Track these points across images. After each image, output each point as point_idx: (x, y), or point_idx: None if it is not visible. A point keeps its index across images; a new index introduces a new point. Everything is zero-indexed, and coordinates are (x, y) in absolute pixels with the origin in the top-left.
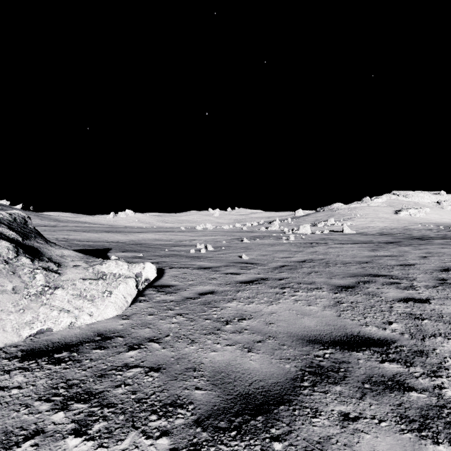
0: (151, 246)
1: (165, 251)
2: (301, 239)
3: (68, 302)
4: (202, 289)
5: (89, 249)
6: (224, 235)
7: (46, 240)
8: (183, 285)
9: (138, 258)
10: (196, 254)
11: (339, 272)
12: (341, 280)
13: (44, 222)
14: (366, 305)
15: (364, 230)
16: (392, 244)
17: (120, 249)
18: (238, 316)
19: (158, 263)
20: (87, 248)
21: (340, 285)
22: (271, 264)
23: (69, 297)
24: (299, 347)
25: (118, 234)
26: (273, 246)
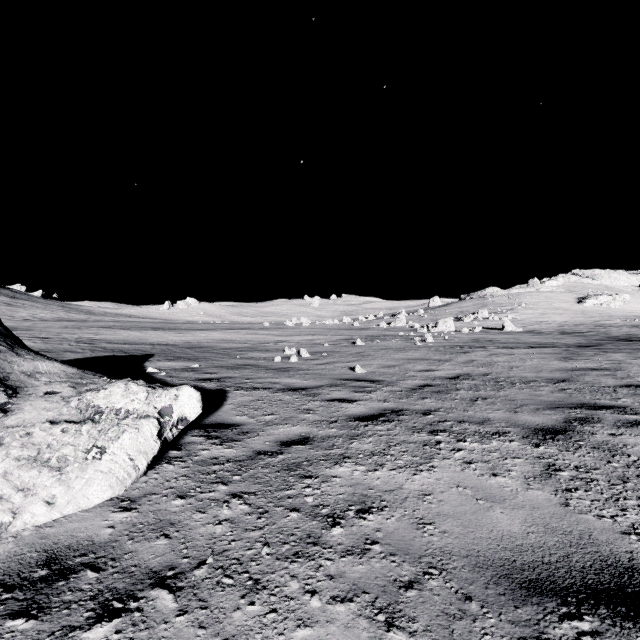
0: (216, 352)
1: (235, 359)
2: (443, 340)
3: (4, 476)
4: (288, 434)
5: (119, 355)
6: (326, 334)
7: (12, 344)
8: (255, 423)
9: (190, 372)
10: (283, 365)
11: (524, 399)
12: (536, 417)
13: (70, 315)
14: (610, 476)
15: (535, 327)
16: (590, 348)
17: (166, 356)
18: (356, 500)
19: (219, 380)
20: (116, 354)
21: (539, 427)
22: (404, 383)
23: (8, 465)
24: (509, 608)
25: (171, 332)
26: (402, 352)
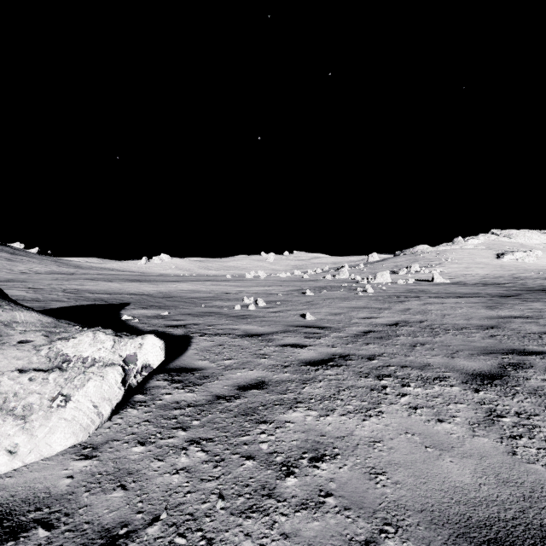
0: (184, 301)
1: (200, 307)
2: (381, 290)
3: None
4: (245, 378)
5: (99, 304)
6: (280, 285)
7: None
8: (215, 367)
9: (160, 319)
10: (242, 312)
11: (459, 344)
12: (472, 362)
13: (61, 269)
14: None
15: (460, 279)
16: (511, 298)
17: (140, 305)
18: (309, 447)
19: (185, 326)
20: (97, 303)
21: (476, 372)
22: (349, 329)
23: None
24: None
25: (146, 283)
26: (346, 301)
